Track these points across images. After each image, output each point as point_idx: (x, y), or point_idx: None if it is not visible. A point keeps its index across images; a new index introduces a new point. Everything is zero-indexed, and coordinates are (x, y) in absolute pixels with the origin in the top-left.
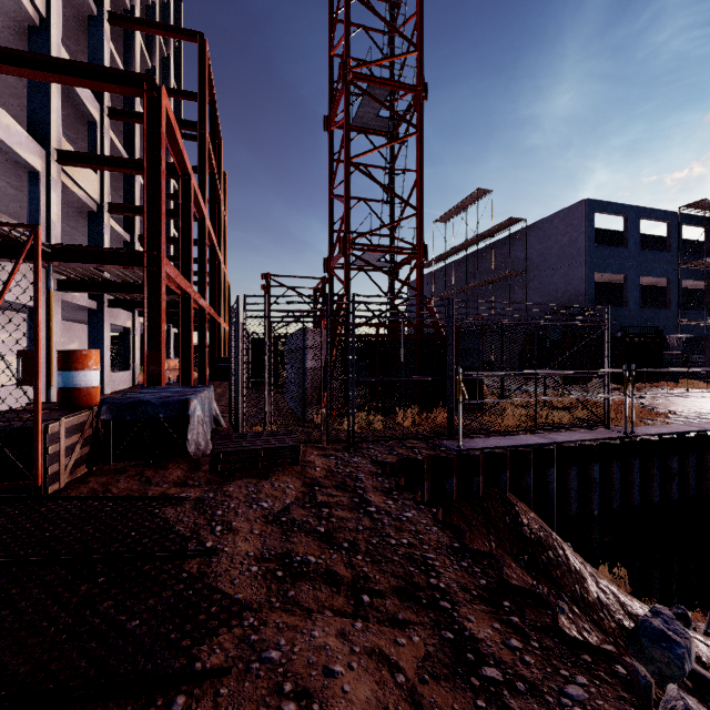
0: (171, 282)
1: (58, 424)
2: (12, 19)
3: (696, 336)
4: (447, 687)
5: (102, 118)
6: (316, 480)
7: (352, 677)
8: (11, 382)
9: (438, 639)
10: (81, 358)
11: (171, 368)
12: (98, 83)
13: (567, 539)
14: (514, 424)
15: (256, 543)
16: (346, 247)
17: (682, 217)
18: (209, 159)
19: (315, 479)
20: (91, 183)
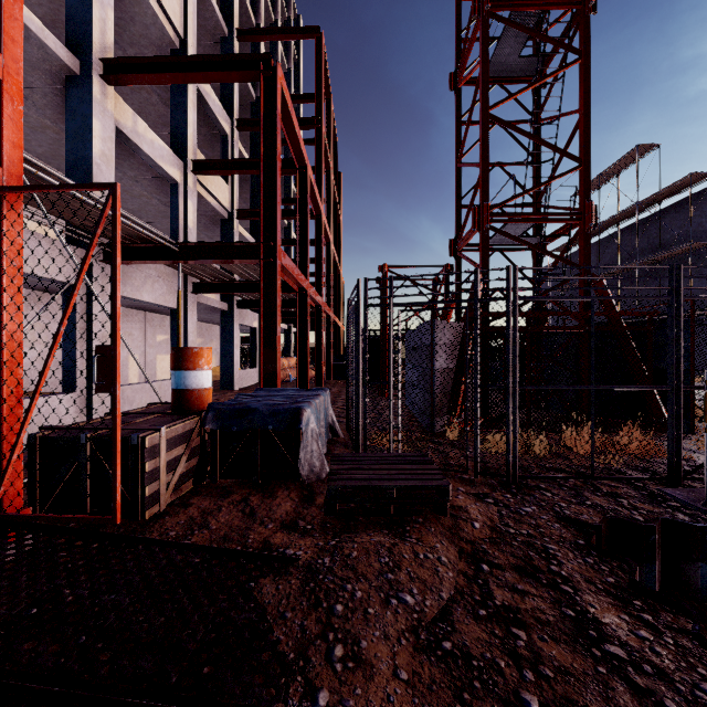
0: (288, 277)
1: (158, 434)
2: (159, 47)
3: None
4: None
5: (232, 130)
6: (479, 548)
7: None
8: (165, 377)
9: None
10: (192, 357)
11: (291, 366)
12: (219, 74)
13: None
14: None
15: None
16: (483, 220)
17: None
18: (325, 156)
19: (477, 545)
20: (222, 192)
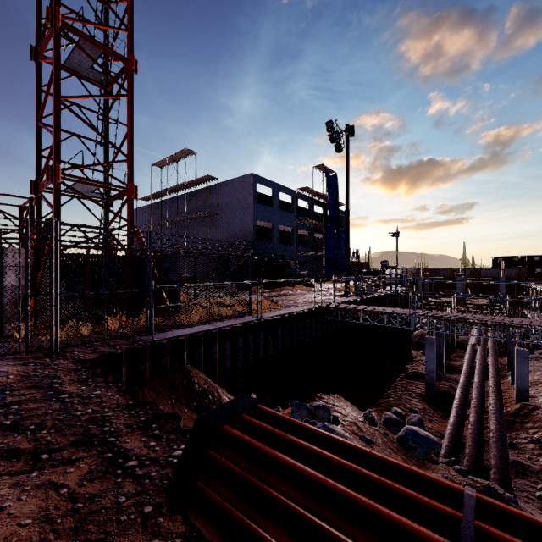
0: None
1: None
2: None
3: (305, 261)
4: (99, 481)
5: None
6: (8, 386)
7: (19, 504)
8: None
9: (101, 460)
10: None
11: None
12: None
13: (224, 386)
14: (197, 319)
15: None
16: (55, 176)
17: (299, 195)
18: None
19: (7, 386)
20: None
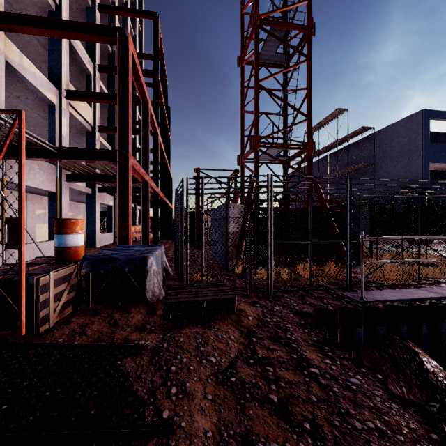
0: (136, 173)
1: (48, 277)
2: (39, 7)
3: None
4: None
5: (94, 72)
6: (251, 330)
7: None
8: (43, 239)
9: None
10: (70, 225)
11: (136, 231)
12: (87, 36)
13: None
14: (395, 277)
15: (212, 414)
16: (255, 145)
17: None
18: (160, 96)
19: (250, 329)
20: (88, 113)
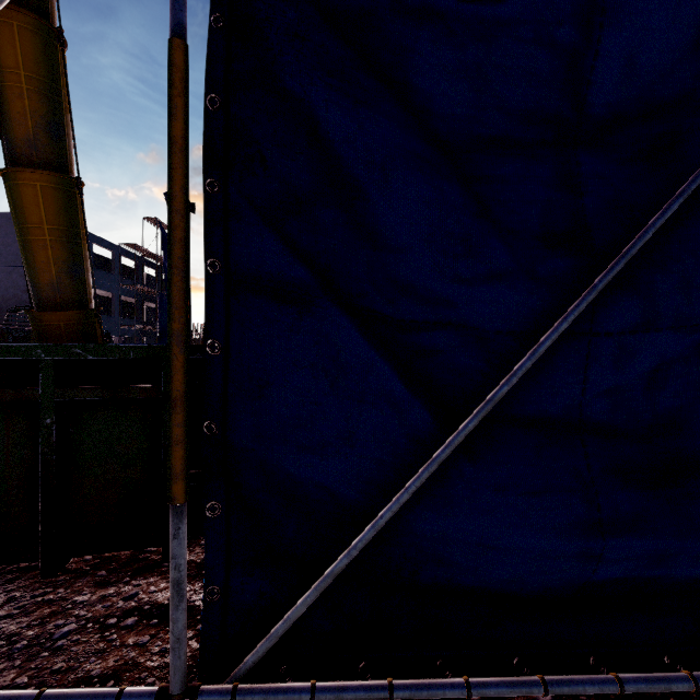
0: None
1: None
2: None
3: (131, 336)
4: None
5: None
6: None
7: None
8: None
9: None
10: None
11: None
12: None
13: None
14: None
15: None
16: None
17: (122, 251)
18: None
19: None
20: None
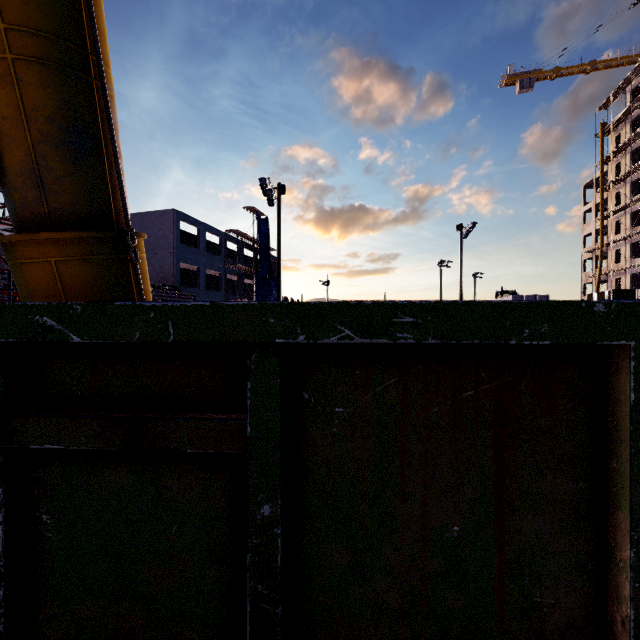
0: None
1: None
2: None
3: None
4: None
5: None
6: None
7: None
8: None
9: None
10: None
11: None
12: None
13: None
14: None
15: None
16: None
17: (228, 236)
18: None
19: None
20: None
